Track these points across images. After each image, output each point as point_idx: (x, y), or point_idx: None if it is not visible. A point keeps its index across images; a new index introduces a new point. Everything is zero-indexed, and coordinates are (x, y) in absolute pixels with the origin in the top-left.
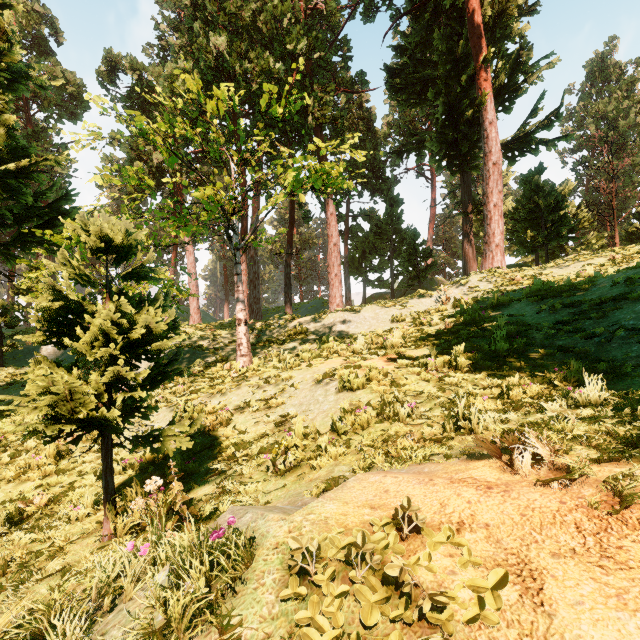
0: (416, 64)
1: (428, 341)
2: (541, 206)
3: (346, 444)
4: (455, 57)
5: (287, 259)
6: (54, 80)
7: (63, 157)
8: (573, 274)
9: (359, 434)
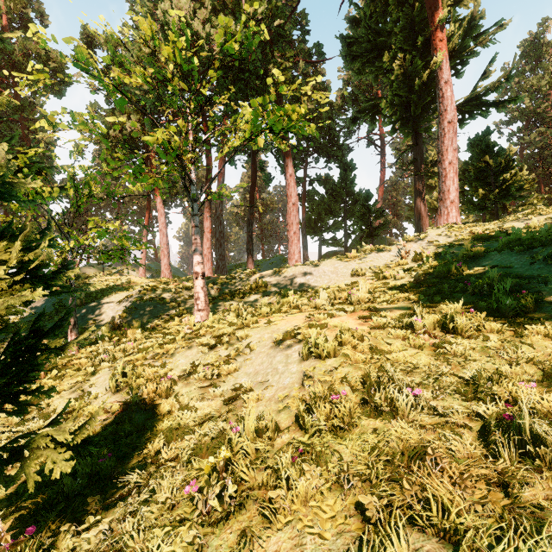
0: (370, 33)
1: (401, 296)
2: (491, 165)
3: (320, 462)
4: (410, 20)
5: (249, 218)
6: (11, 32)
7: (4, 98)
8: (538, 227)
9: (338, 439)
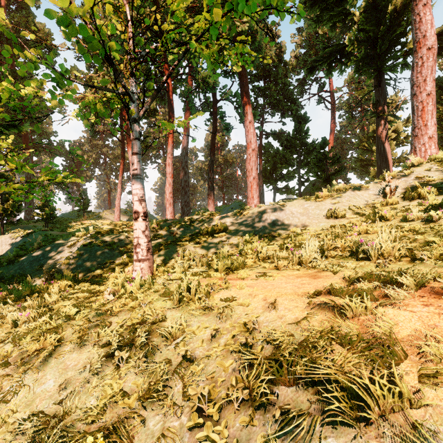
0: None
1: None
2: None
3: None
4: None
5: (210, 165)
6: None
7: None
8: None
9: None
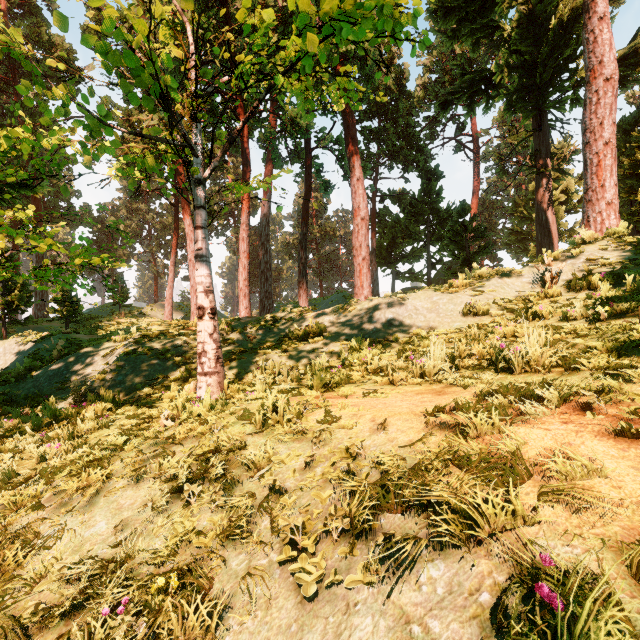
0: None
1: None
2: None
3: None
4: None
5: (301, 240)
6: None
7: None
8: None
9: None
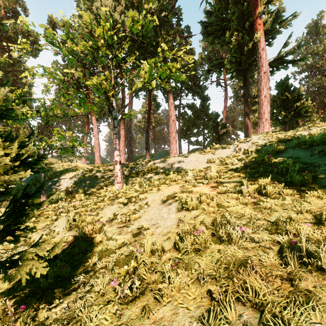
0: (218, 20)
1: (235, 174)
2: (289, 98)
3: (188, 268)
4: (241, 12)
5: (147, 129)
6: (8, 20)
7: (4, 59)
8: (316, 134)
9: (198, 256)
